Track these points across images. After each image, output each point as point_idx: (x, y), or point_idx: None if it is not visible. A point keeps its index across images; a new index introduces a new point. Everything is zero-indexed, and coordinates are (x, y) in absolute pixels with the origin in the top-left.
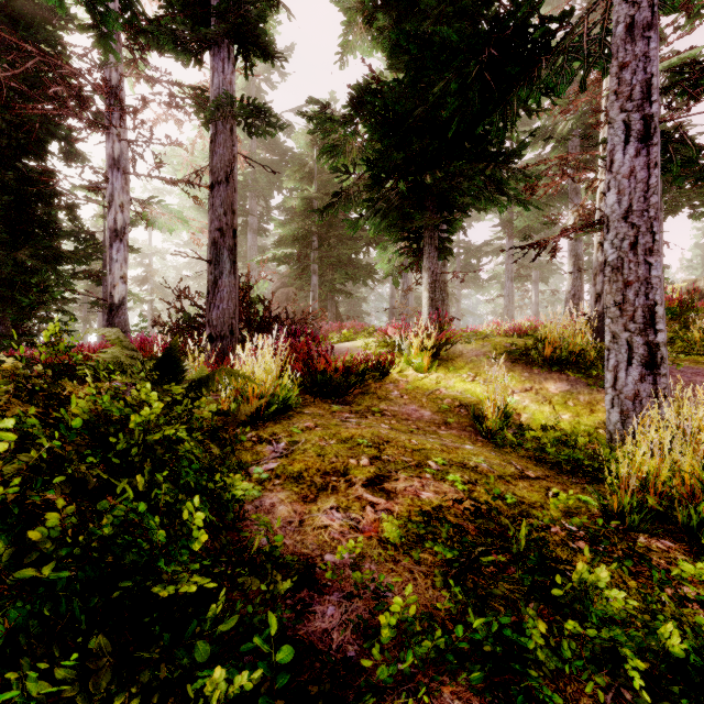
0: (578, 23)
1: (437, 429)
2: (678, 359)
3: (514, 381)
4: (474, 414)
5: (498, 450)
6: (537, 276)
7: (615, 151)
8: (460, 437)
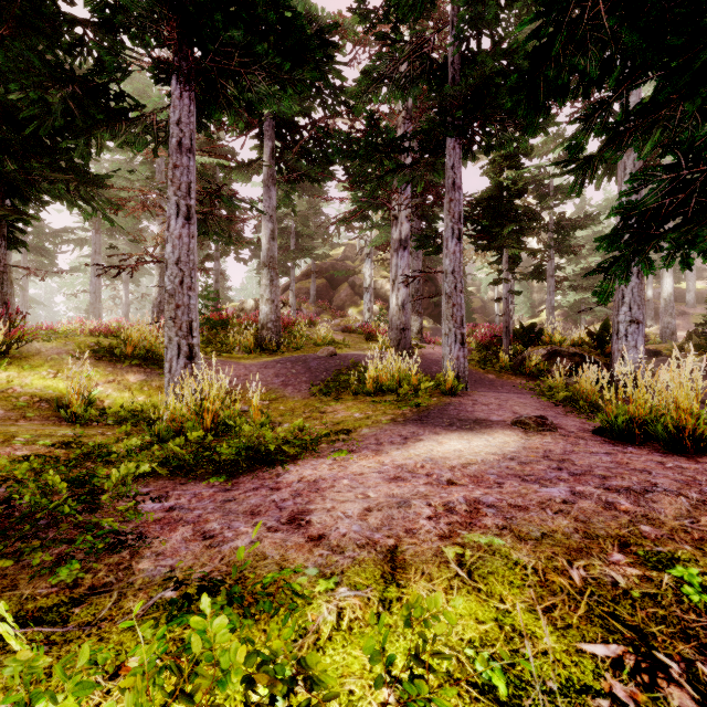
0: (149, 114)
1: (15, 422)
2: (221, 356)
3: (99, 375)
4: (58, 404)
5: (83, 427)
6: (128, 277)
7: (171, 218)
8: (43, 424)
